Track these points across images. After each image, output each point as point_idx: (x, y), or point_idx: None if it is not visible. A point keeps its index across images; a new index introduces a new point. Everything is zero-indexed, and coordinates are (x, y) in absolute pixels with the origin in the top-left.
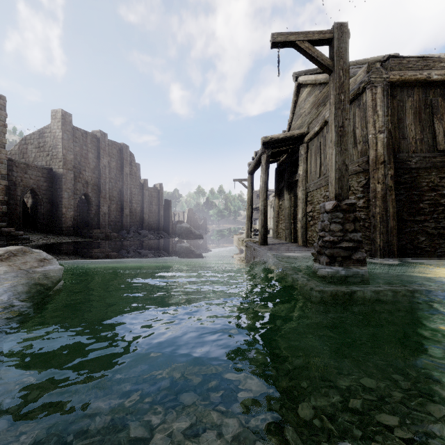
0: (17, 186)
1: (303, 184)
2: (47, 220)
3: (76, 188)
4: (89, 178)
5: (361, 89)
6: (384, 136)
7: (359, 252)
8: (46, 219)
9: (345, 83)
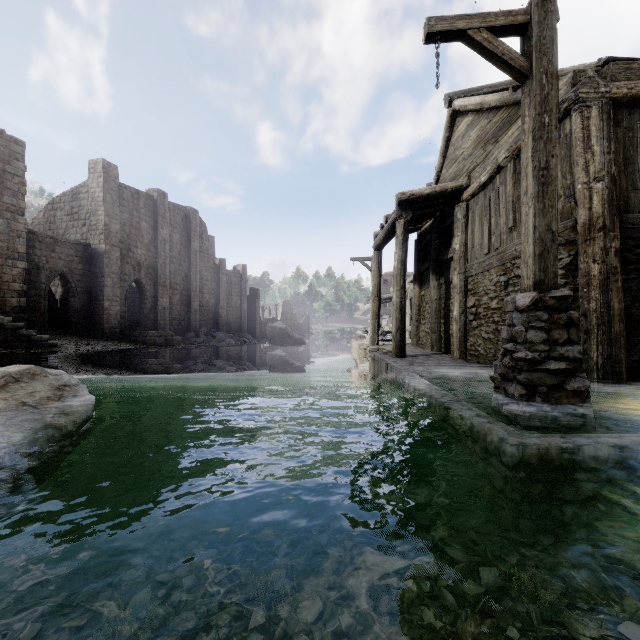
0: (41, 270)
1: (461, 264)
2: (83, 318)
3: (123, 272)
4: (142, 257)
5: (562, 112)
6: (603, 186)
7: (578, 377)
8: (81, 316)
9: (552, 96)
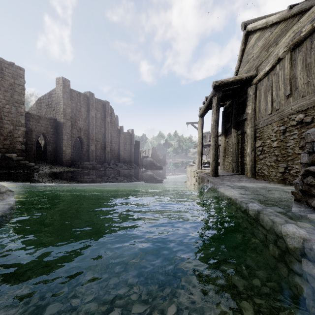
0: (33, 132)
1: (252, 122)
2: (53, 155)
3: (72, 133)
4: (81, 125)
5: None
6: None
7: None
8: (52, 154)
9: None
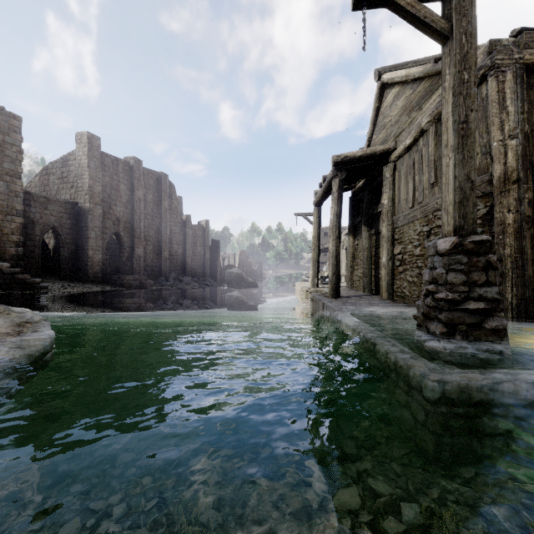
0: (36, 224)
1: (389, 217)
2: (71, 265)
3: (105, 226)
4: (120, 214)
5: (479, 78)
6: (517, 143)
7: (496, 317)
8: (69, 263)
9: (471, 55)
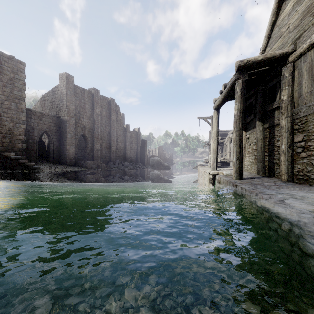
0: (35, 129)
1: (288, 110)
2: (56, 154)
3: (76, 131)
4: (86, 123)
5: None
6: None
7: None
8: (55, 153)
9: None
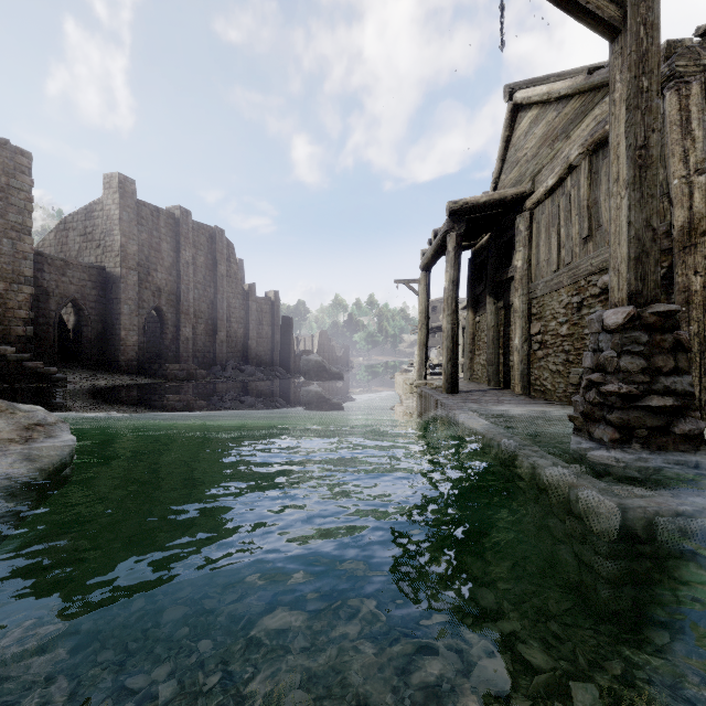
0: (50, 296)
1: (523, 284)
2: (97, 350)
3: (142, 299)
4: (162, 282)
5: None
6: None
7: (689, 417)
8: (95, 348)
9: (652, 53)
